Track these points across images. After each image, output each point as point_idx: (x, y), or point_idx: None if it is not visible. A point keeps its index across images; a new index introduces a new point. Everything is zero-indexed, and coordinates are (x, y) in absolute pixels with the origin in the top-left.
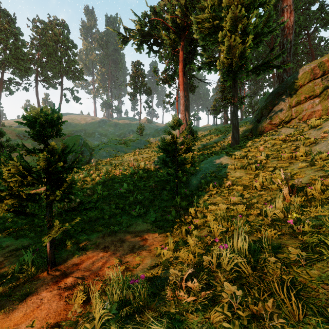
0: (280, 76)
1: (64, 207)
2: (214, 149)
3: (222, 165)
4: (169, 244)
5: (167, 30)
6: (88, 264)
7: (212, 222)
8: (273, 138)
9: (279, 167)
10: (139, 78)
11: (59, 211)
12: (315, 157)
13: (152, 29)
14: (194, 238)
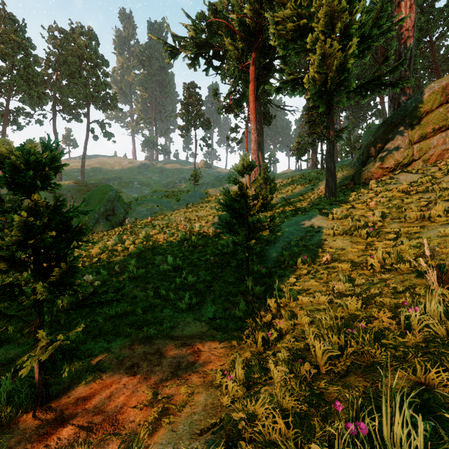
0: (396, 99)
1: None
2: (299, 205)
3: (314, 229)
4: (237, 371)
5: (232, 37)
6: (101, 399)
7: (311, 336)
8: (388, 188)
9: (404, 233)
10: (194, 106)
11: (69, 299)
12: None
13: (212, 35)
14: (280, 367)
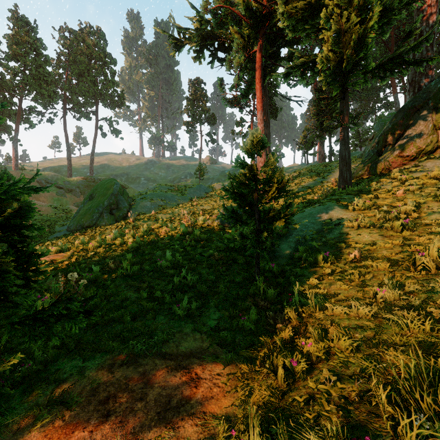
0: (416, 82)
1: (58, 296)
2: (310, 197)
3: (332, 221)
4: (252, 434)
5: (238, 25)
6: None
7: (382, 392)
8: (414, 176)
9: None
10: (199, 101)
11: (50, 300)
12: None
13: (217, 24)
14: None
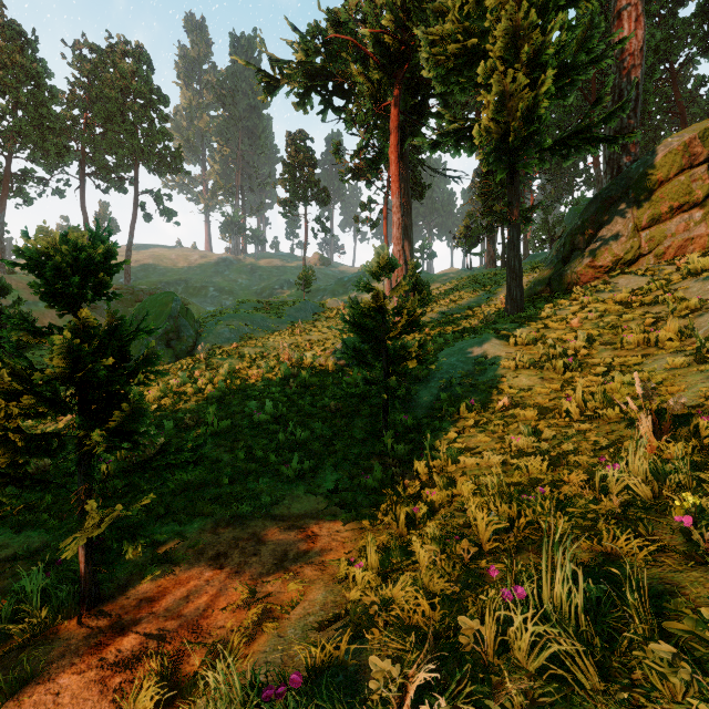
0: (615, 161)
1: (130, 457)
2: (466, 323)
3: (487, 360)
4: (369, 556)
5: (363, 62)
6: (175, 599)
7: (472, 505)
8: (600, 299)
9: (620, 365)
10: (303, 168)
11: (118, 464)
12: (707, 343)
13: (332, 59)
14: (428, 546)
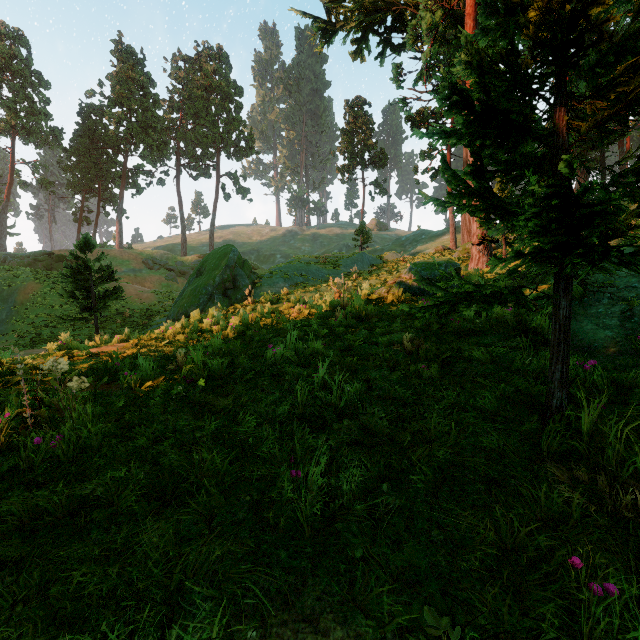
0: None
1: (17, 414)
2: None
3: None
4: None
5: None
6: None
7: None
8: None
9: None
10: (360, 133)
11: (6, 425)
12: None
13: None
14: None
